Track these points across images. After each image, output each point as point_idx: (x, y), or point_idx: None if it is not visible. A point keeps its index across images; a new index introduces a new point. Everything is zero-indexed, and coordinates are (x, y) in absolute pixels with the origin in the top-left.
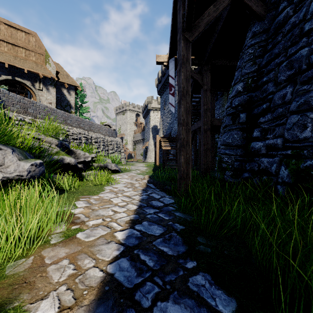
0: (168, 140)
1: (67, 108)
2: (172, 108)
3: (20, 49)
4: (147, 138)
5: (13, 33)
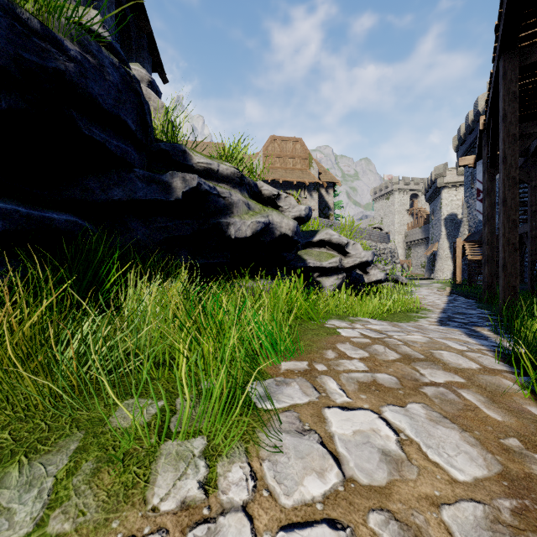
0: (478, 244)
1: (325, 211)
2: (480, 216)
3: (288, 161)
4: (436, 236)
5: (284, 147)
